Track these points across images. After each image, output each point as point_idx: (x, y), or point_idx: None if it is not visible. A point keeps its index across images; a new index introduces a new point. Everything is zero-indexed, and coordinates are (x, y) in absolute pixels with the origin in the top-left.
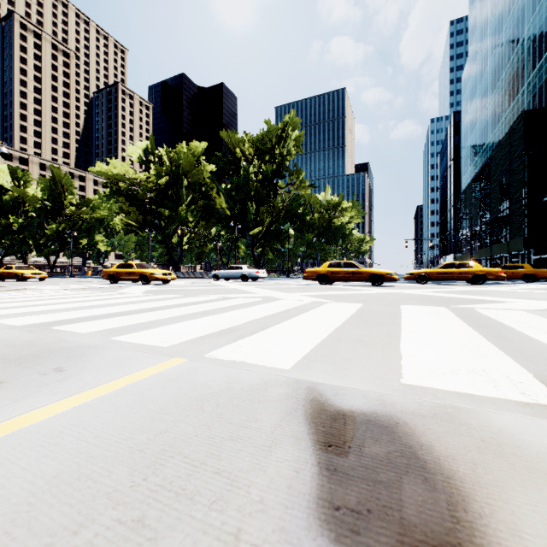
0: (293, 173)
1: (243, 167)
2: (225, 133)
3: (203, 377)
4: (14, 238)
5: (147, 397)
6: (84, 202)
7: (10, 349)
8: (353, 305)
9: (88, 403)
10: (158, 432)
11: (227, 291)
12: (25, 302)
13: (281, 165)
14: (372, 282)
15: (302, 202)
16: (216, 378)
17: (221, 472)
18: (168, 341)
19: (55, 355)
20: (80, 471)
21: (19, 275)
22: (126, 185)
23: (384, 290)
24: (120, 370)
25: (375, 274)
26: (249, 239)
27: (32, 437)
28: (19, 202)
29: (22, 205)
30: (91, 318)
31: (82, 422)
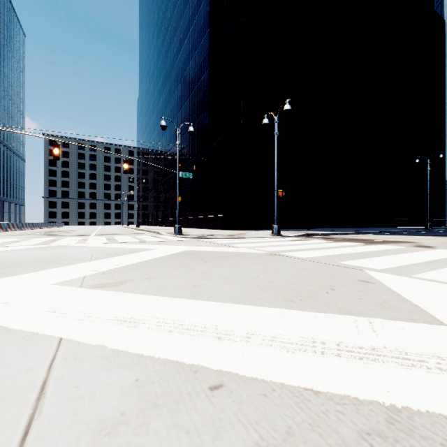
0: None
1: None
2: None
3: None
4: None
5: None
6: None
7: None
8: (359, 261)
9: None
10: None
11: None
12: None
13: None
14: None
15: None
16: None
17: (446, 247)
18: None
19: None
20: None
21: None
22: None
23: None
24: None
25: None
26: None
27: None
28: None
29: None
30: None
31: None
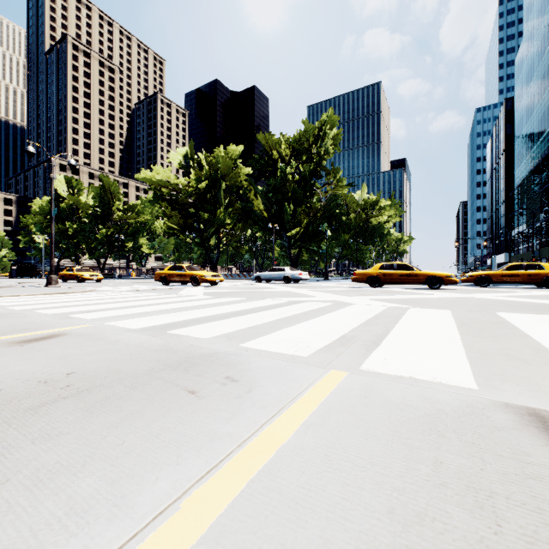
0: (330, 172)
1: (280, 169)
2: (262, 136)
3: (391, 394)
4: (70, 242)
5: (362, 416)
6: (129, 207)
7: (157, 354)
8: (441, 312)
9: (310, 421)
10: (431, 461)
11: (283, 293)
12: (111, 304)
13: (319, 165)
14: (429, 285)
15: (340, 201)
16: (407, 396)
17: None
18: (301, 350)
19: (207, 362)
20: (409, 507)
21: (79, 277)
22: (168, 191)
23: (449, 294)
24: (293, 382)
25: (433, 277)
26: (286, 241)
27: (302, 458)
28: (73, 209)
29: (76, 212)
30: (191, 322)
31: (333, 444)
